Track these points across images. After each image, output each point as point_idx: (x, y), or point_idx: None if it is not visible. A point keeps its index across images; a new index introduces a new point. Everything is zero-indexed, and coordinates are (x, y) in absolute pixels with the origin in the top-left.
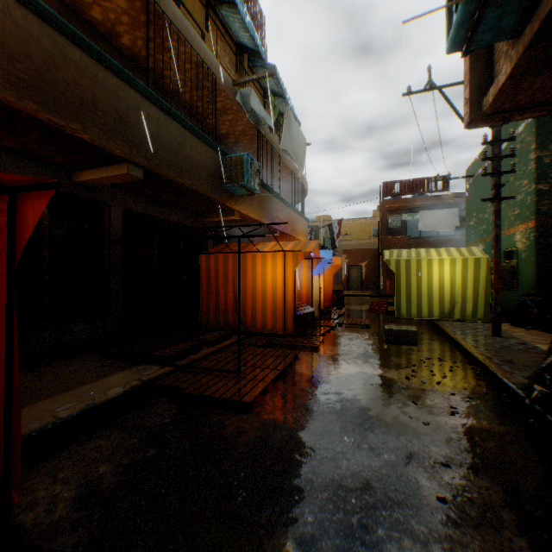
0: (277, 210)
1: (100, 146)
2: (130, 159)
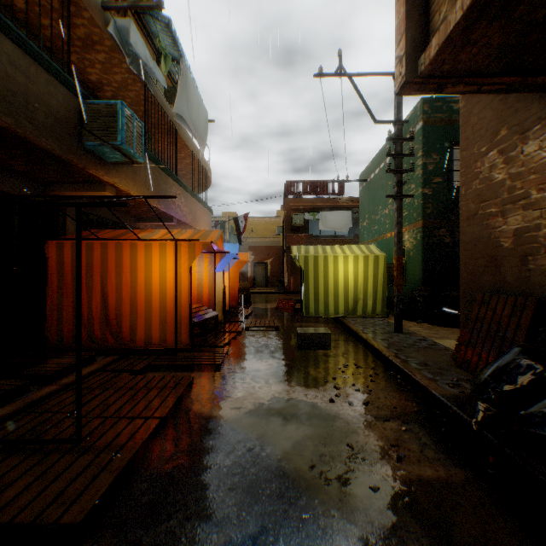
0: (173, 194)
1: None
2: None
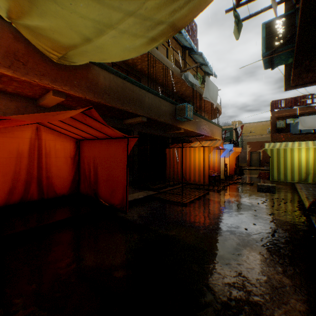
0: (202, 125)
1: (134, 113)
2: (143, 115)
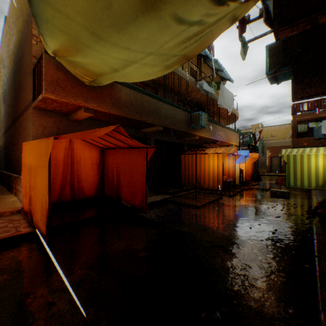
0: (218, 131)
1: (151, 123)
2: (159, 124)
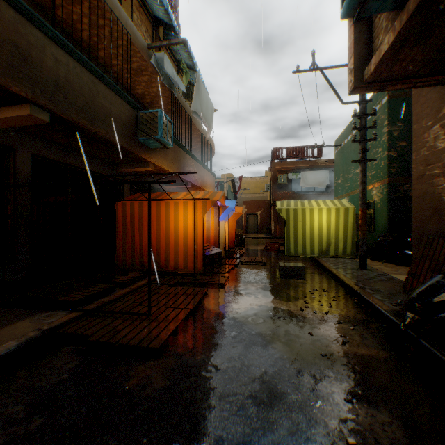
0: (188, 165)
1: None
2: (33, 99)
